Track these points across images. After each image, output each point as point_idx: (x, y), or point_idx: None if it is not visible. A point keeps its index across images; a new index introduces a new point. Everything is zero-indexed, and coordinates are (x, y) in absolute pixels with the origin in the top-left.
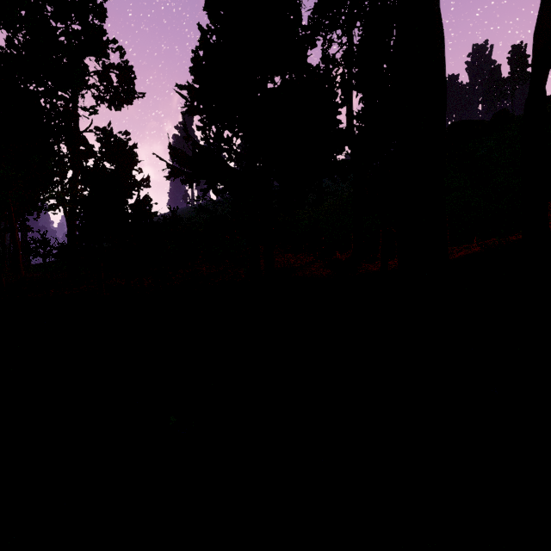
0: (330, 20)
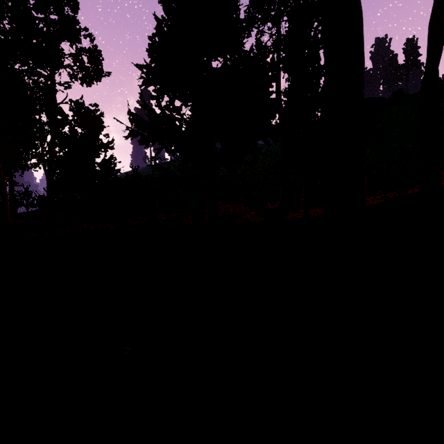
0: (262, 15)
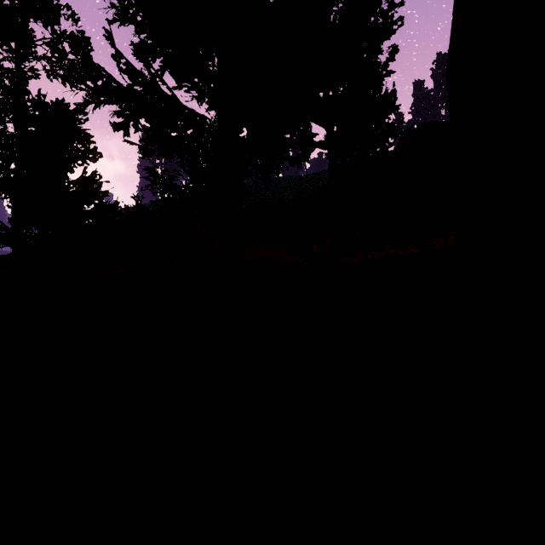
0: None
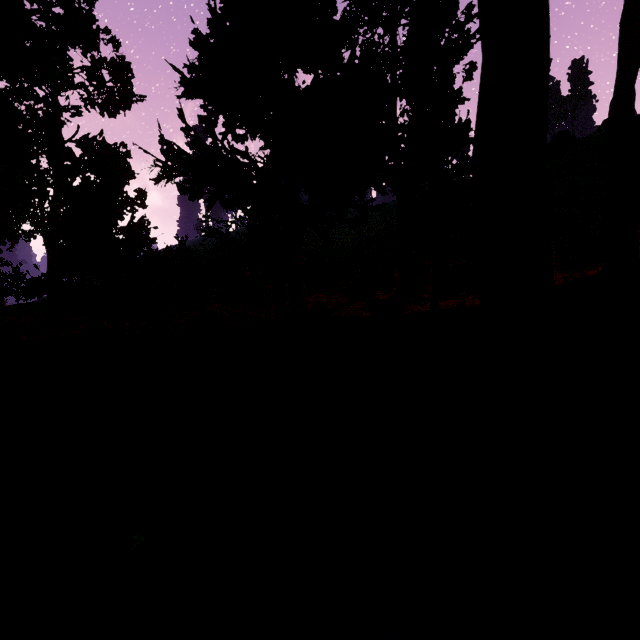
0: (369, 16)
